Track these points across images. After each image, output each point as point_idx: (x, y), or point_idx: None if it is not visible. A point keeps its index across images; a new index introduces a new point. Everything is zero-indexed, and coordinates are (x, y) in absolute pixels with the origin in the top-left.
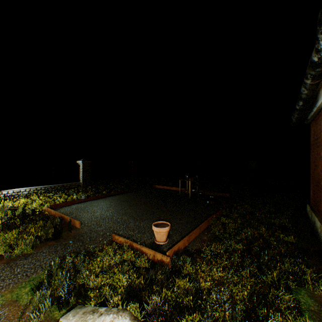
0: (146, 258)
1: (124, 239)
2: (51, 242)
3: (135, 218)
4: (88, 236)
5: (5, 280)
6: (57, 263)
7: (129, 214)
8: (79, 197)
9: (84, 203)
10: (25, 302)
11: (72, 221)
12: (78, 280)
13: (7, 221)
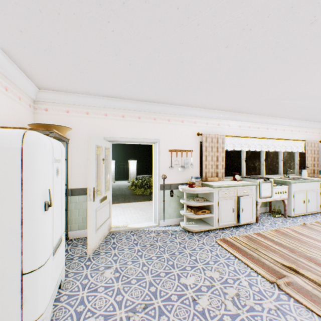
0: None
1: None
2: None
3: None
4: None
5: (142, 198)
6: None
7: None
8: None
9: None
10: None
11: None
12: None
13: (141, 185)
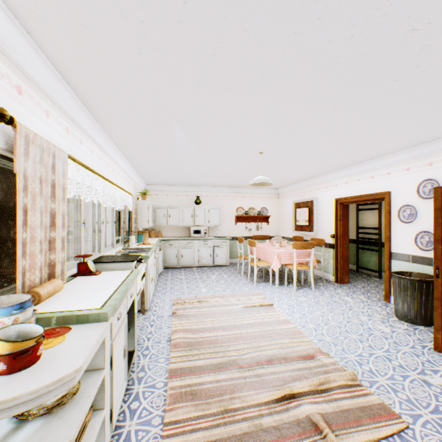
0: None
1: None
2: None
3: None
4: None
5: None
6: None
7: None
8: None
9: None
10: None
11: None
12: None
13: None
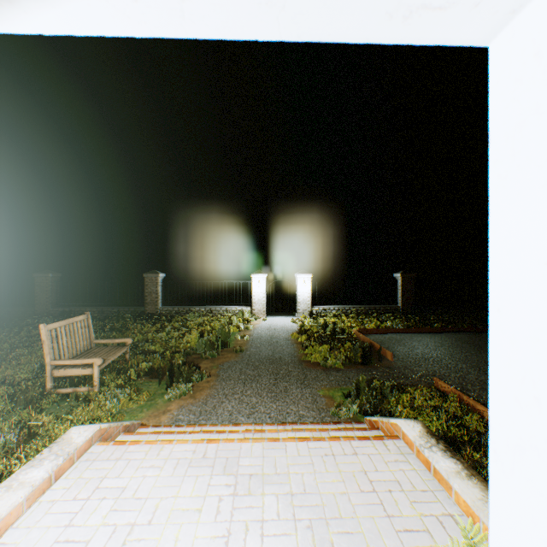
0: (482, 422)
1: (449, 387)
2: (359, 366)
3: (480, 370)
4: (400, 372)
5: (322, 381)
6: (363, 379)
7: (470, 362)
8: (394, 326)
9: (400, 334)
10: (338, 401)
11: (382, 350)
12: (383, 403)
13: (321, 335)
